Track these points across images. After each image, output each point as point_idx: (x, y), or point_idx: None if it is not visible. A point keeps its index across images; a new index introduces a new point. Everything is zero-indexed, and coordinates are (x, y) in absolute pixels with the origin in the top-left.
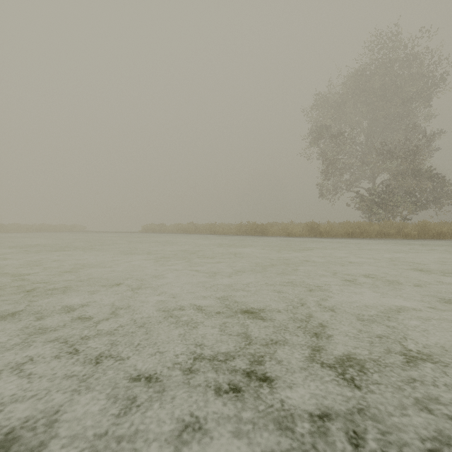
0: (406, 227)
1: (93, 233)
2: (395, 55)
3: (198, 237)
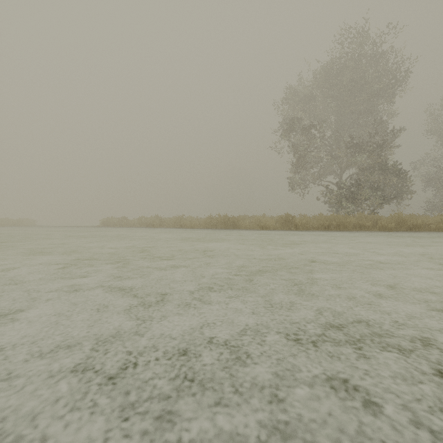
0: (380, 219)
1: (39, 227)
2: (362, 50)
3: (162, 231)
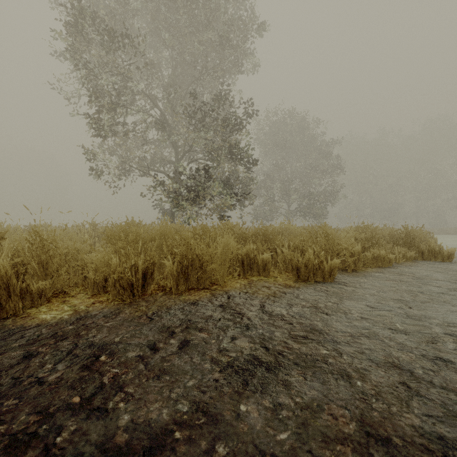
0: (274, 238)
1: None
2: None
3: None
